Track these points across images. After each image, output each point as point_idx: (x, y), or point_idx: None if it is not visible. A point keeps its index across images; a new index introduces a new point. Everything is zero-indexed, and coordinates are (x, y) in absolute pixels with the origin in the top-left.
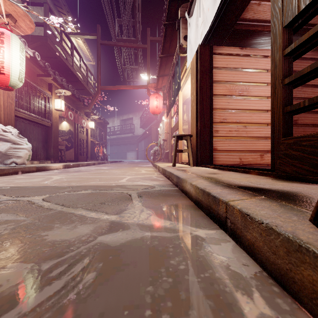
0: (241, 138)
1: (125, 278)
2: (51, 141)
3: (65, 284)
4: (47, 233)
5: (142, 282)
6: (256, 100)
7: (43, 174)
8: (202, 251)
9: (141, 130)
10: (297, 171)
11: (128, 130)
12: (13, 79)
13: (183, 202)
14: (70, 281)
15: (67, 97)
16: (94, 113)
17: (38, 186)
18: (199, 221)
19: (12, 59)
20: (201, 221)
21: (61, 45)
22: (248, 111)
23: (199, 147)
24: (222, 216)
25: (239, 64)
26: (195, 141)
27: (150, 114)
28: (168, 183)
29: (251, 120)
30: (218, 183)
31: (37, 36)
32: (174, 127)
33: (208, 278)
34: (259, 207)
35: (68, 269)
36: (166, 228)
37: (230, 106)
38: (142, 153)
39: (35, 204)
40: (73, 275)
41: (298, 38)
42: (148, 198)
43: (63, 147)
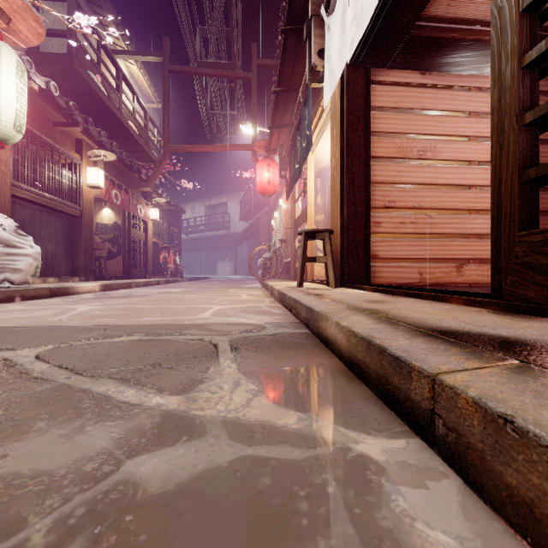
0: (422, 237)
1: None
2: (81, 242)
3: None
4: (7, 450)
5: None
6: (449, 167)
7: (61, 302)
8: (386, 513)
9: (242, 225)
10: None
11: (220, 225)
12: (3, 127)
13: (323, 362)
14: None
15: (110, 165)
16: (159, 193)
17: (39, 326)
18: (362, 412)
19: (1, 90)
20: (367, 412)
21: (99, 72)
22: (434, 186)
23: (347, 253)
24: (419, 406)
25: (418, 102)
26: (338, 241)
27: (258, 195)
28: (290, 320)
29: (439, 203)
30: (396, 324)
31: (54, 54)
32: (300, 218)
33: None
34: (529, 397)
35: None
36: (290, 434)
37: (402, 178)
38: (244, 264)
39: (15, 367)
40: None
41: None
42: (251, 354)
43: (104, 253)
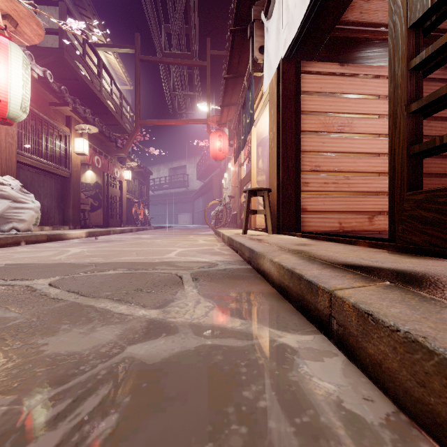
0: (341, 194)
1: (167, 426)
2: (70, 198)
3: (63, 439)
4: (47, 341)
5: (195, 435)
6: (363, 138)
7: (57, 245)
8: (295, 373)
9: (198, 183)
10: (430, 242)
11: (180, 183)
12: (12, 108)
13: (260, 288)
14: (72, 433)
15: (93, 136)
16: (131, 158)
17: (45, 263)
18: (286, 319)
19: (11, 80)
20: (289, 319)
21: (84, 61)
22: (351, 154)
23: (282, 207)
24: (323, 313)
25: (338, 87)
26: (275, 198)
27: (211, 160)
28: (236, 259)
29: (355, 168)
30: (313, 260)
31: (49, 48)
32: (245, 179)
33: (308, 425)
34: (386, 302)
35: (71, 407)
36: (235, 332)
37: (325, 148)
38: (200, 215)
39: (36, 291)
40: (79, 420)
41: (423, 50)
42: (207, 283)
43: (87, 206)
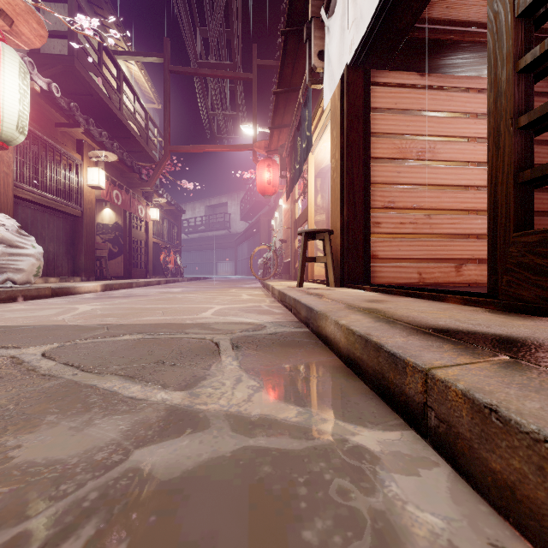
0: (422, 237)
1: None
2: (82, 242)
3: None
4: (20, 441)
5: None
6: (448, 167)
7: (63, 302)
8: (380, 497)
9: (243, 225)
10: (547, 298)
11: (220, 225)
12: (6, 128)
13: (322, 360)
14: None
15: (111, 165)
16: (160, 193)
17: (43, 325)
18: (359, 406)
19: (4, 92)
20: (364, 406)
21: (100, 73)
22: (433, 187)
23: (347, 253)
24: (413, 400)
25: (417, 103)
26: (338, 241)
27: (258, 195)
28: (290, 319)
29: (438, 204)
30: (393, 322)
31: (55, 55)
32: (300, 219)
33: None
34: (514, 389)
35: None
36: (290, 427)
37: (401, 179)
38: (244, 264)
39: (22, 365)
40: None
41: None
42: (251, 352)
43: (104, 253)
